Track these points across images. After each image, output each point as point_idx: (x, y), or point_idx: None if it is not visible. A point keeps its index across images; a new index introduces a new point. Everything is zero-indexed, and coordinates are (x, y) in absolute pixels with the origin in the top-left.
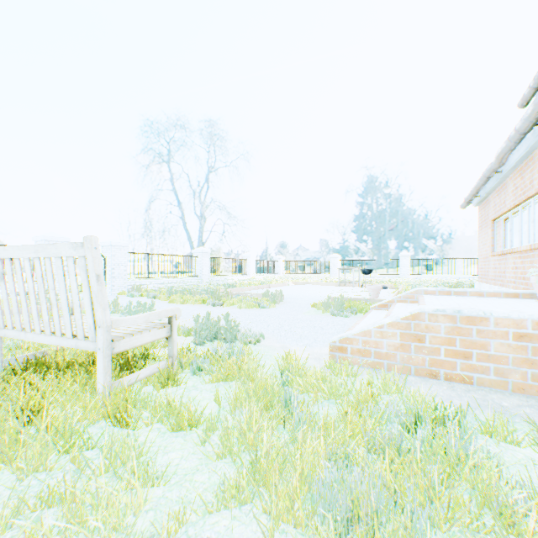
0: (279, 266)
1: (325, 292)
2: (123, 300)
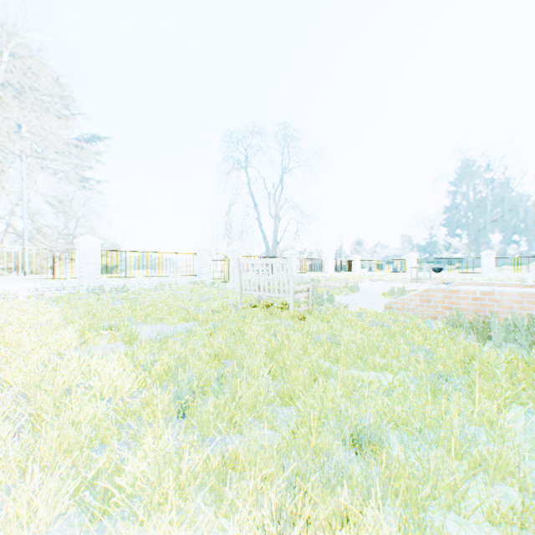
0: (355, 264)
1: (395, 286)
2: None
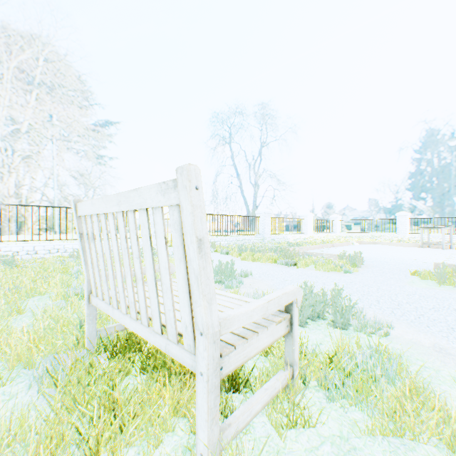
0: (335, 225)
1: (412, 254)
2: None
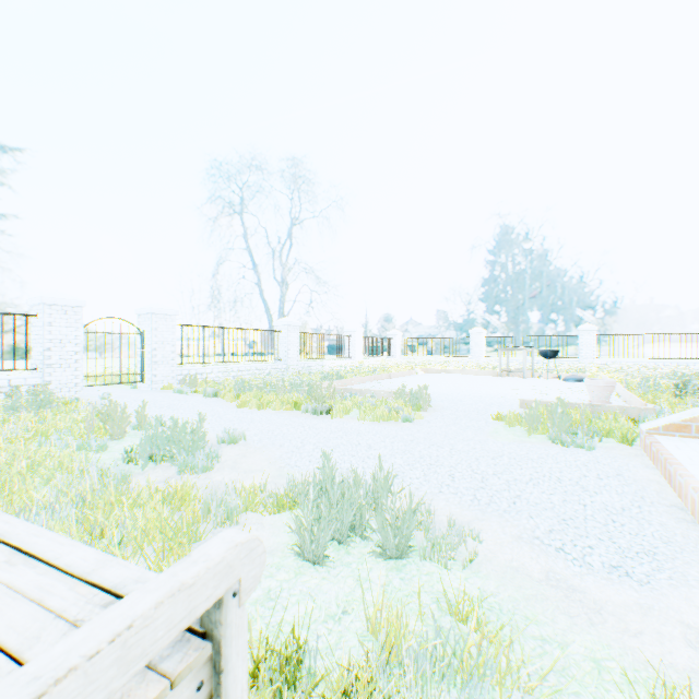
0: (394, 345)
1: (491, 387)
2: (165, 401)
